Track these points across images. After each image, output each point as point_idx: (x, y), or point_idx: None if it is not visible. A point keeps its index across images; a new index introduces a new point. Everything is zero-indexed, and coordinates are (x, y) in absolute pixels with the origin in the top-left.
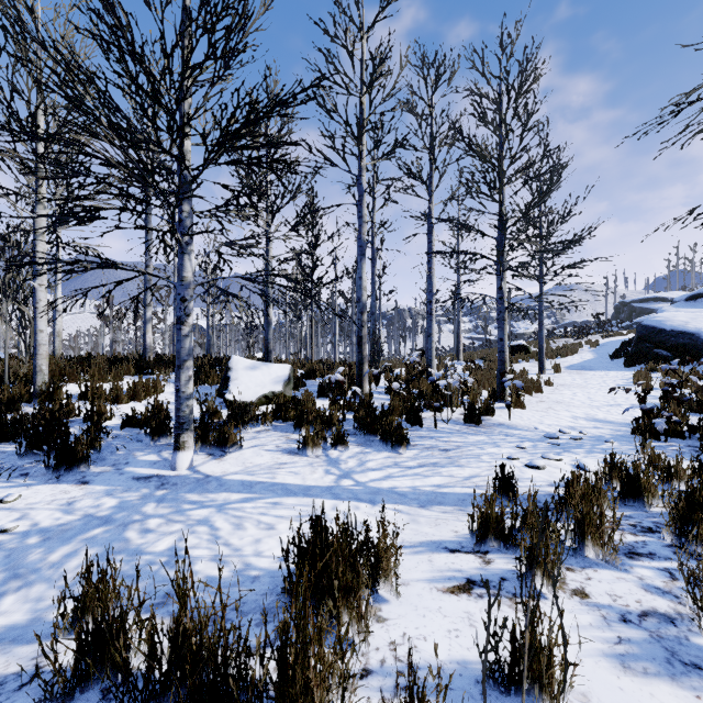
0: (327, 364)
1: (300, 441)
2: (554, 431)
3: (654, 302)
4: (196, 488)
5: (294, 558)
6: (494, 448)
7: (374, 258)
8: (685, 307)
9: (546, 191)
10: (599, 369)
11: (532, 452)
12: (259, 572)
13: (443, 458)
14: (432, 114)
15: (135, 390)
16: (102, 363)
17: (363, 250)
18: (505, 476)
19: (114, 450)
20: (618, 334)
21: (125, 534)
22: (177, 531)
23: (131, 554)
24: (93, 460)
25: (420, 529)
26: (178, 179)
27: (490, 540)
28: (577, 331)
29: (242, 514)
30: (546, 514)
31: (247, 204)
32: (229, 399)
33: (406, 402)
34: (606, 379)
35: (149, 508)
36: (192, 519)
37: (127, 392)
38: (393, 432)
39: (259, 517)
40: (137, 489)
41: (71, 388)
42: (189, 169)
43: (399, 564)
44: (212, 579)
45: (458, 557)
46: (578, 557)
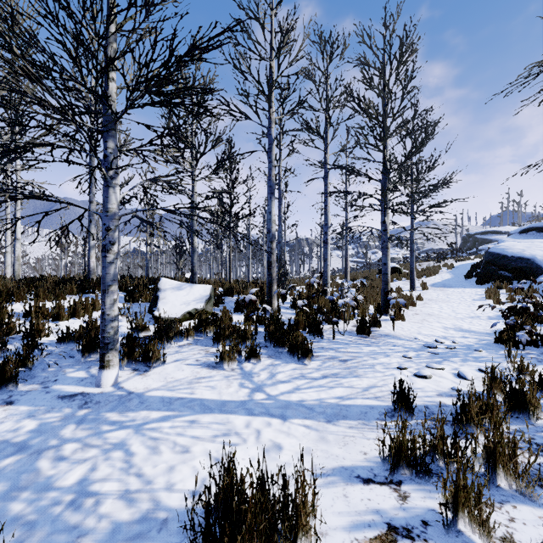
0: (243, 283)
1: (218, 354)
2: (431, 340)
3: (491, 234)
4: (117, 406)
5: (205, 501)
6: (385, 358)
7: (280, 198)
8: (520, 238)
9: (422, 143)
10: (456, 287)
11: (417, 361)
12: (168, 515)
13: (343, 369)
14: (327, 81)
15: (75, 308)
16: (49, 284)
17: (272, 190)
18: (403, 390)
19: (46, 367)
20: (468, 259)
21: (37, 463)
22: (91, 457)
23: (37, 490)
24: (23, 378)
25: (330, 451)
26: (103, 118)
27: (401, 468)
28: (436, 256)
29: (158, 435)
30: (455, 440)
31: (170, 144)
32: (157, 315)
33: (308, 316)
34: (464, 295)
35: (68, 430)
36: (109, 442)
37: (67, 310)
38: (299, 345)
39: (175, 439)
40: (60, 409)
41: (18, 306)
42: (114, 109)
43: (316, 509)
44: (116, 526)
45: (373, 490)
46: (491, 487)
